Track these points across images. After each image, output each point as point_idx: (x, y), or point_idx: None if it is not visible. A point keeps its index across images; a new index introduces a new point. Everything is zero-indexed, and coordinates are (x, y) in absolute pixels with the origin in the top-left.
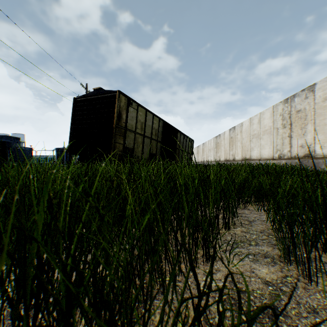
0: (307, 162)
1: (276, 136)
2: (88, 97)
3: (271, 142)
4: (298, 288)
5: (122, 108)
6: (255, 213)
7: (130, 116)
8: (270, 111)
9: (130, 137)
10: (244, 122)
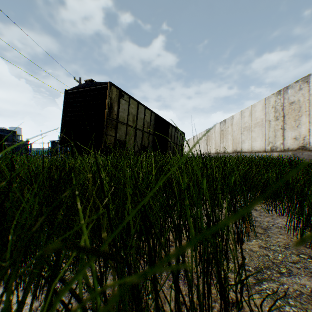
0: (301, 155)
1: (268, 129)
2: (79, 89)
3: (263, 134)
4: None
5: (114, 100)
6: (265, 215)
7: (122, 108)
8: (261, 103)
9: (121, 129)
10: (235, 115)
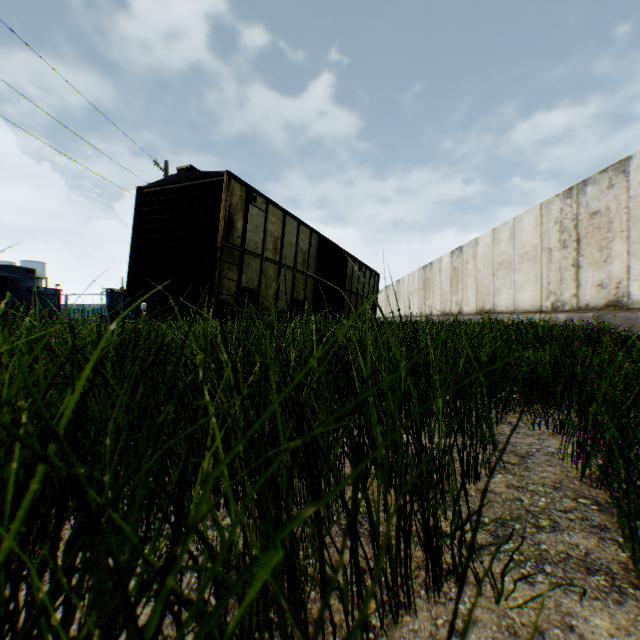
0: (612, 318)
1: (548, 265)
2: (167, 185)
3: (537, 277)
4: None
5: (236, 208)
6: (527, 433)
7: (252, 225)
8: (534, 214)
9: (251, 267)
10: (481, 238)
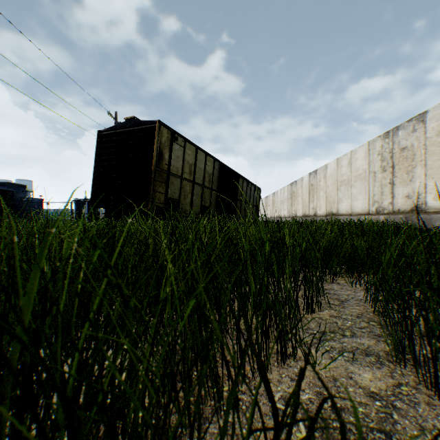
0: (415, 218)
1: (373, 183)
2: (118, 130)
3: (366, 191)
4: (418, 403)
5: (164, 145)
6: (347, 289)
7: (175, 156)
8: (364, 148)
9: (174, 184)
10: (329, 164)
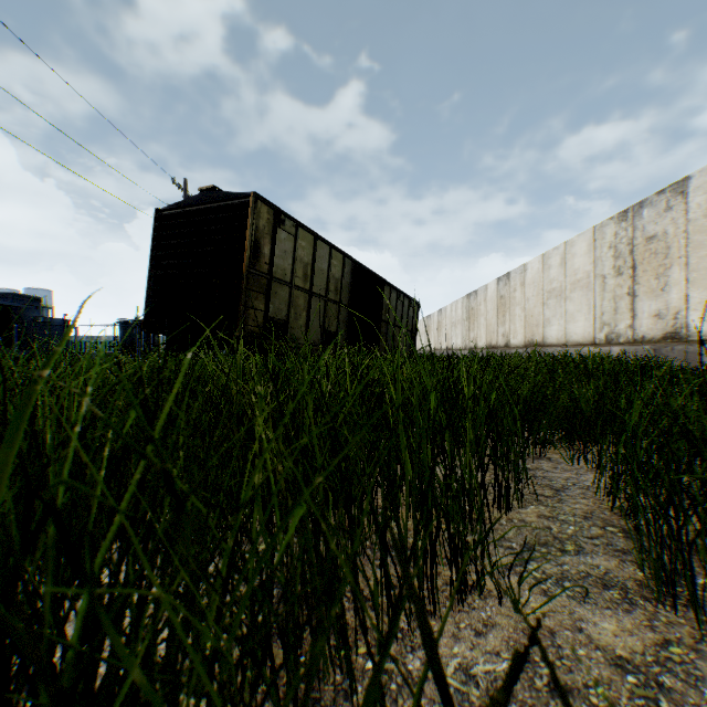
0: (670, 351)
1: (601, 294)
2: (188, 207)
3: (590, 306)
4: (703, 679)
5: (263, 232)
6: (565, 468)
7: (280, 250)
8: (586, 238)
9: (279, 296)
10: (530, 264)
